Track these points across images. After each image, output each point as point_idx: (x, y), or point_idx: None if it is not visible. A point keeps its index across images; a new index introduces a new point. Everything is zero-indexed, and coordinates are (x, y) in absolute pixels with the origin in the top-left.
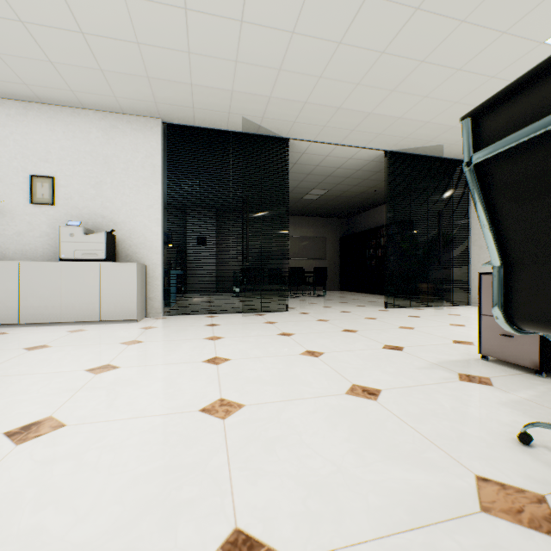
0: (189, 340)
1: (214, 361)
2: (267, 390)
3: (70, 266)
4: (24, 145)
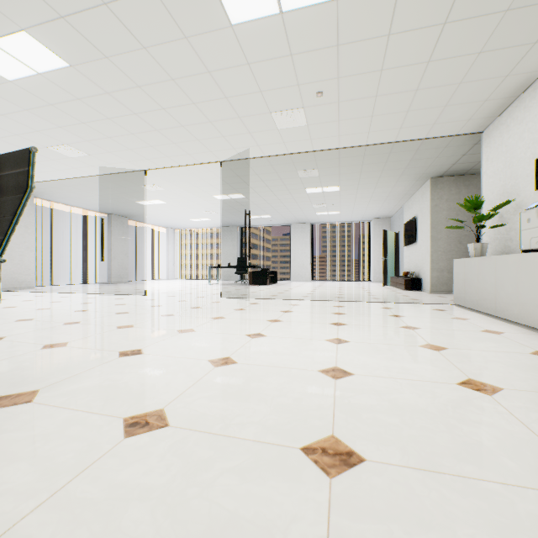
0: (452, 369)
1: (334, 371)
2: (227, 378)
3: (523, 258)
4: (533, 130)
